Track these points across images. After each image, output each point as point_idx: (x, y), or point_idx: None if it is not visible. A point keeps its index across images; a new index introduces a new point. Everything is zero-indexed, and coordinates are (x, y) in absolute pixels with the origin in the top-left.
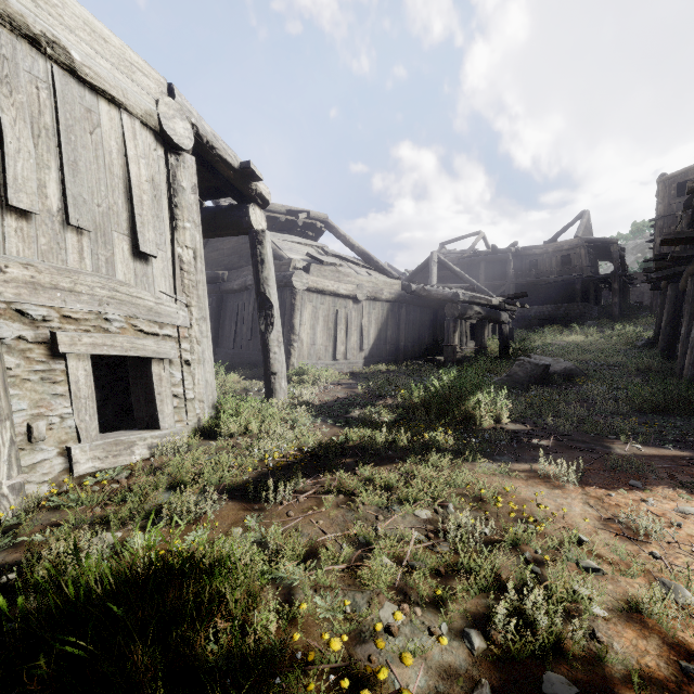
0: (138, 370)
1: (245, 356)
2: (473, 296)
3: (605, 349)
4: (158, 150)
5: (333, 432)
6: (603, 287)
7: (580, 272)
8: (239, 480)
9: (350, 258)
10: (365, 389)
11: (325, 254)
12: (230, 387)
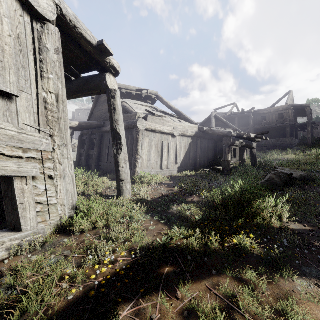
0: (6, 185)
1: (113, 166)
2: (239, 133)
3: (313, 163)
4: (25, 16)
5: (158, 228)
6: (299, 130)
7: (289, 122)
8: (61, 303)
9: (170, 113)
10: (179, 188)
11: (156, 110)
12: (99, 187)
